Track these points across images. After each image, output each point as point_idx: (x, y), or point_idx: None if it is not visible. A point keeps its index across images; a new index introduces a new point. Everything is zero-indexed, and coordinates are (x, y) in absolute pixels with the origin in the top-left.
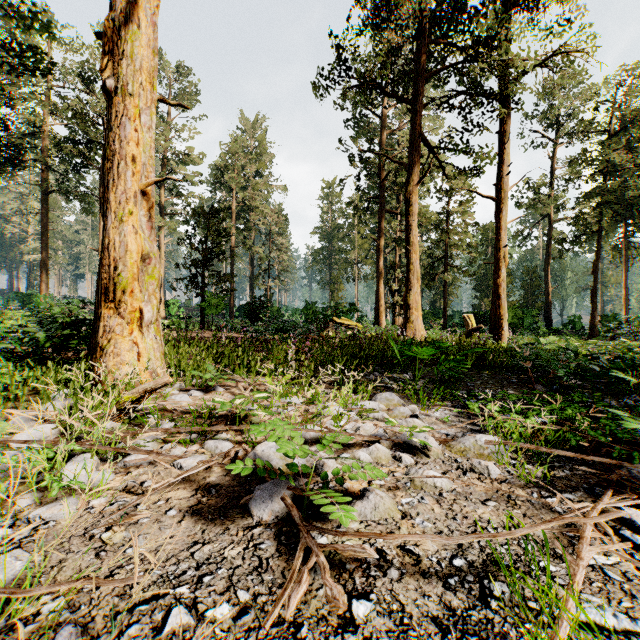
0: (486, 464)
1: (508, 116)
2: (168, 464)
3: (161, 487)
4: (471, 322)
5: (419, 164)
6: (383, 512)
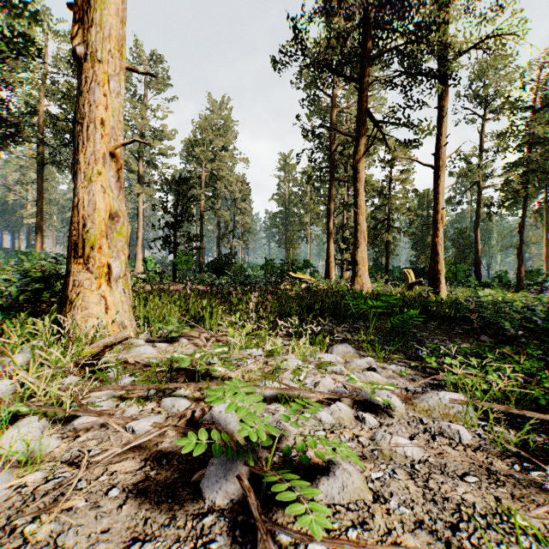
0: (456, 428)
1: (445, 93)
2: (120, 426)
3: (105, 459)
4: (410, 276)
5: (366, 136)
6: (352, 493)
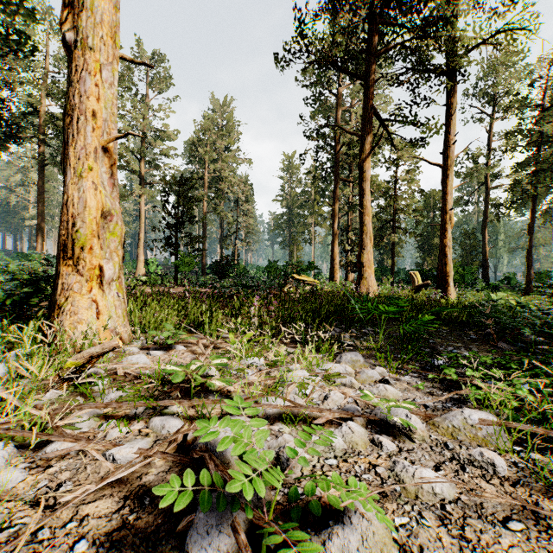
0: (490, 457)
1: (453, 90)
2: (100, 453)
3: (75, 501)
4: (417, 278)
5: (372, 134)
6: (373, 546)
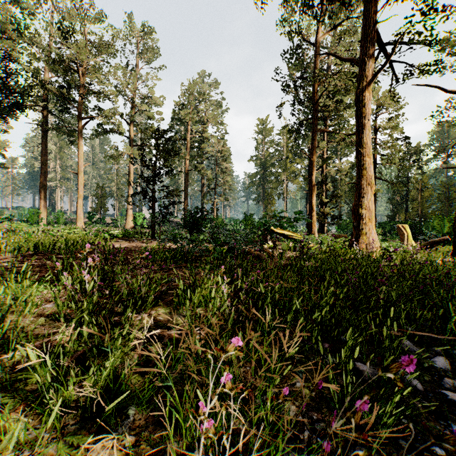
0: None
1: None
2: None
3: None
4: (406, 232)
5: (373, 57)
6: None
